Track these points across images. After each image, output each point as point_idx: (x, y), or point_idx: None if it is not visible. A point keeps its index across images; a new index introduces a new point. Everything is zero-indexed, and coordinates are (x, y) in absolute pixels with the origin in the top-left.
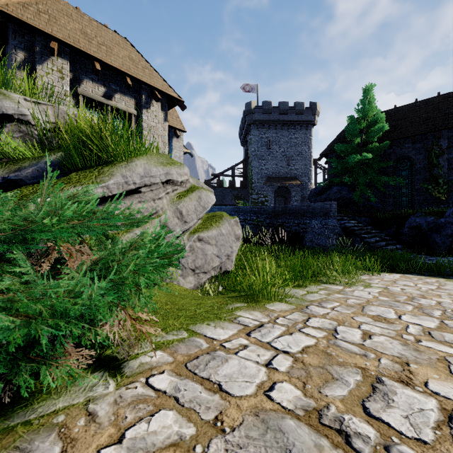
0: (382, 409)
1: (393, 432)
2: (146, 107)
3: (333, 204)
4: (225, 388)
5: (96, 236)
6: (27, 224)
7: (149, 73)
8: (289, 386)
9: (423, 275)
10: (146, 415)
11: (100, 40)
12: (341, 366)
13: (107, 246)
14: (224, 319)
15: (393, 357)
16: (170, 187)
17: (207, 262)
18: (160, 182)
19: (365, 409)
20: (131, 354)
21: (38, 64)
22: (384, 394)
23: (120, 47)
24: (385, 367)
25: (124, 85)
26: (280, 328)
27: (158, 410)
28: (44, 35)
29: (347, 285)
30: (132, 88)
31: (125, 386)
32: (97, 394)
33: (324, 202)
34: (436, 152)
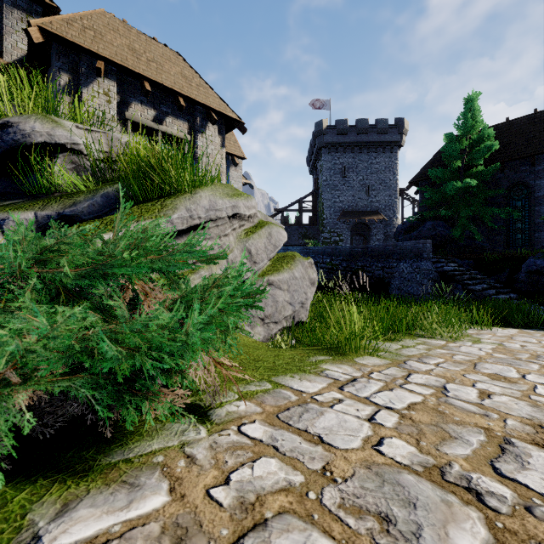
0: (516, 470)
1: (533, 494)
2: (201, 132)
3: (426, 243)
4: (327, 440)
5: (168, 275)
6: (105, 259)
7: (204, 91)
8: (400, 441)
9: None
10: (248, 461)
11: (150, 56)
12: (458, 425)
13: (181, 286)
14: (308, 372)
15: (521, 419)
16: (236, 223)
17: (278, 310)
18: (226, 216)
19: (495, 469)
20: (215, 403)
21: (83, 86)
22: (516, 456)
23: (172, 63)
24: (513, 428)
25: (176, 106)
26: (377, 383)
27: (258, 457)
28: (89, 54)
29: (451, 340)
30: (185, 109)
31: (217, 432)
32: (190, 439)
33: (415, 241)
34: None
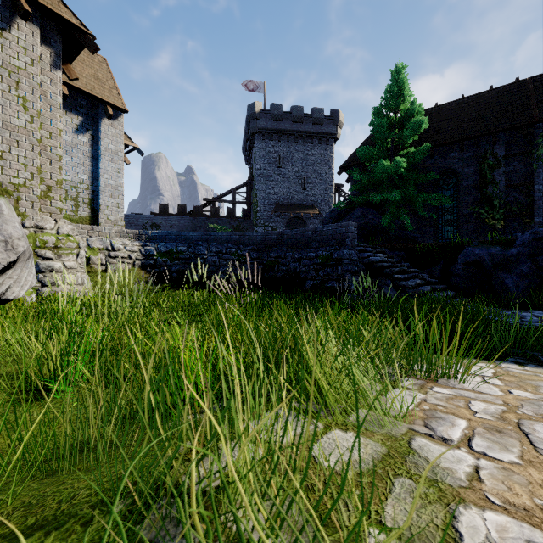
0: None
1: None
2: None
3: (350, 227)
4: None
5: None
6: None
7: None
8: None
9: (542, 364)
10: None
11: None
12: None
13: None
14: None
15: None
16: None
17: None
18: None
19: None
20: None
21: None
22: None
23: None
24: None
25: None
26: None
27: None
28: None
29: None
30: None
31: None
32: None
33: (337, 224)
34: (490, 163)
